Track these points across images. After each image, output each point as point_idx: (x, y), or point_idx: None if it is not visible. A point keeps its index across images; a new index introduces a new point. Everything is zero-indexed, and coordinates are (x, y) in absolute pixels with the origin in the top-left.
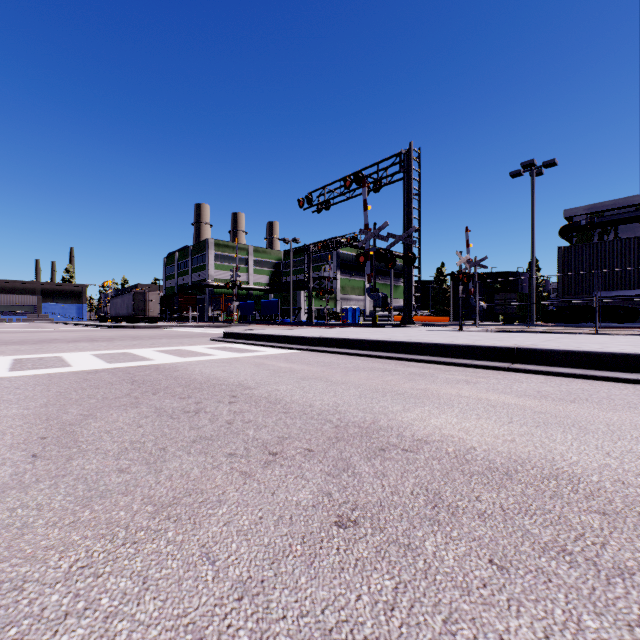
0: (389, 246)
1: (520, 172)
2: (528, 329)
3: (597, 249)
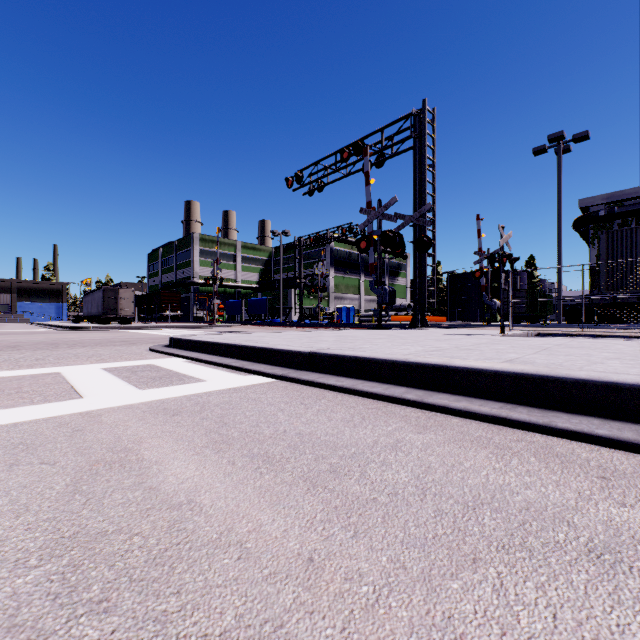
0: (397, 229)
1: (545, 148)
2: (581, 332)
3: None
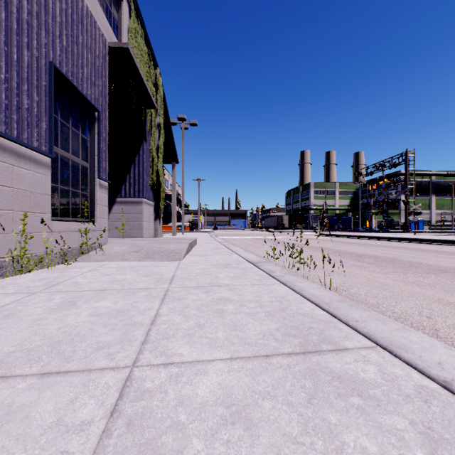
0: (396, 196)
1: None
2: None
3: None
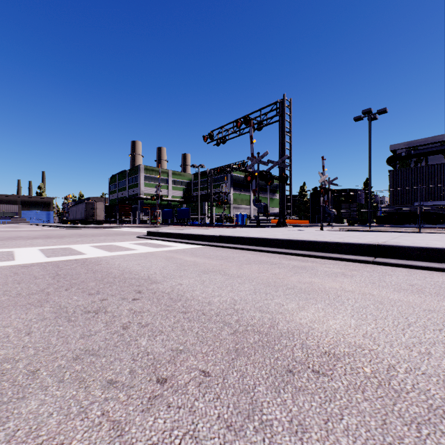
0: (269, 169)
1: (361, 117)
2: (369, 229)
3: (417, 172)
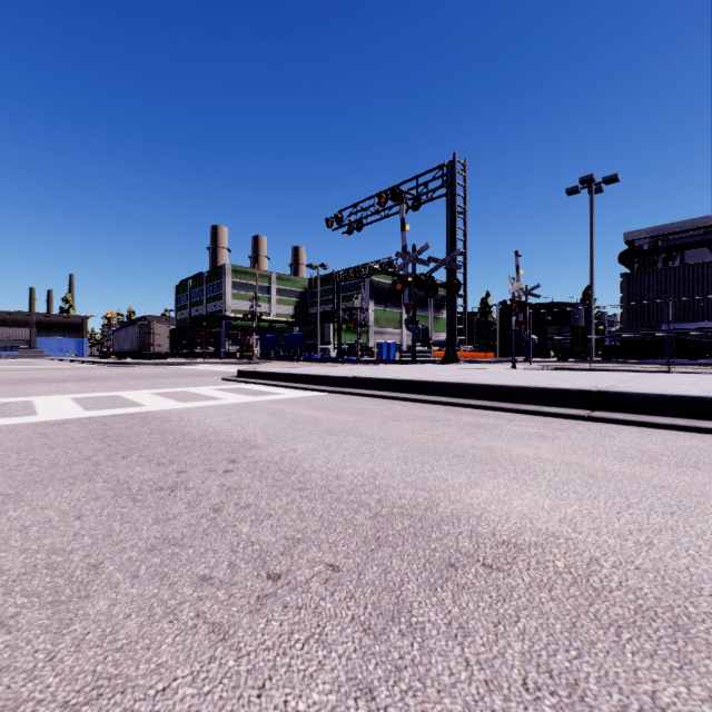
0: (430, 271)
1: (577, 189)
2: (590, 366)
3: (666, 275)
